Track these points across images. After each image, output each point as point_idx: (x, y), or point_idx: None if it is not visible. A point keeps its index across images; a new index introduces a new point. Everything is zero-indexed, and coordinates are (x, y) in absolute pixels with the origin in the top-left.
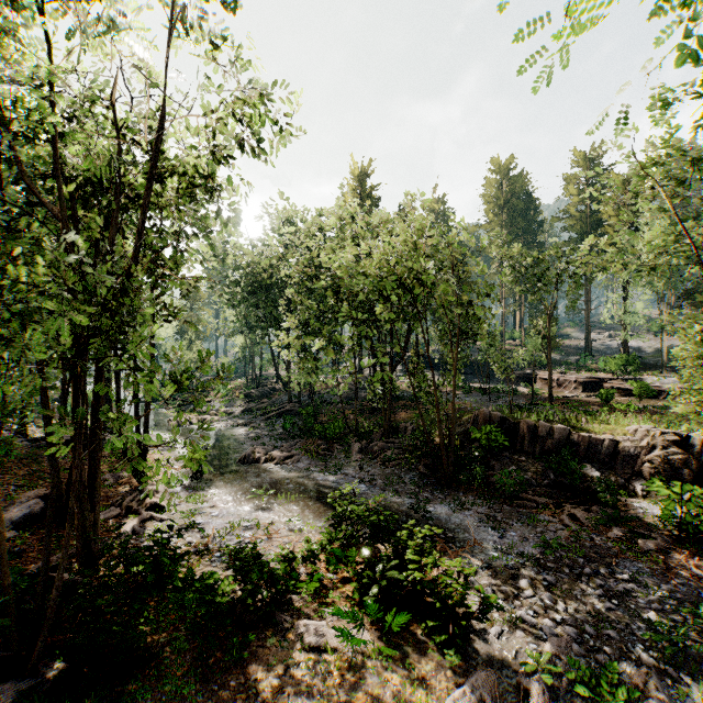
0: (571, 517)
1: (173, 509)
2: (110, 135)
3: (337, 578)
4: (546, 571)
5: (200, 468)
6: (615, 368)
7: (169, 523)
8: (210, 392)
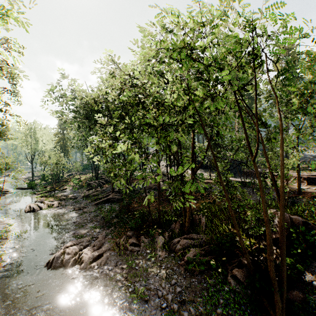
0: None
1: None
2: None
3: None
4: None
5: None
6: None
7: None
8: (69, 182)
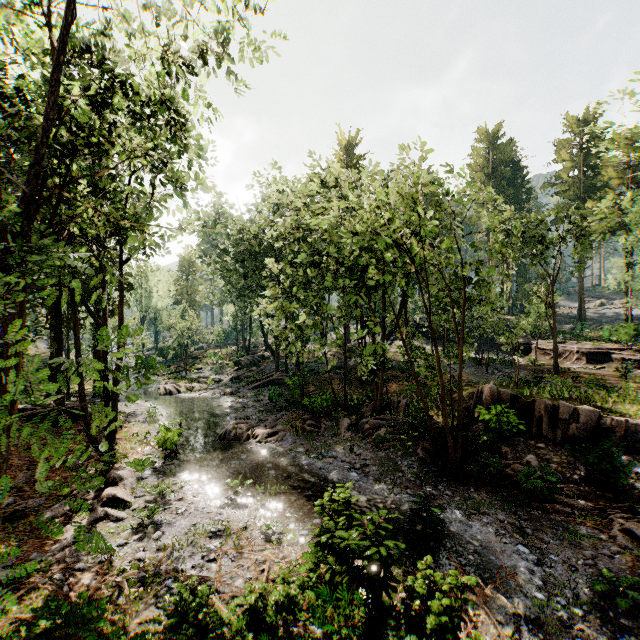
0: (626, 534)
1: (134, 502)
2: (46, 54)
3: (324, 634)
4: (624, 635)
5: (177, 445)
6: (624, 338)
7: (125, 523)
8: (202, 359)
